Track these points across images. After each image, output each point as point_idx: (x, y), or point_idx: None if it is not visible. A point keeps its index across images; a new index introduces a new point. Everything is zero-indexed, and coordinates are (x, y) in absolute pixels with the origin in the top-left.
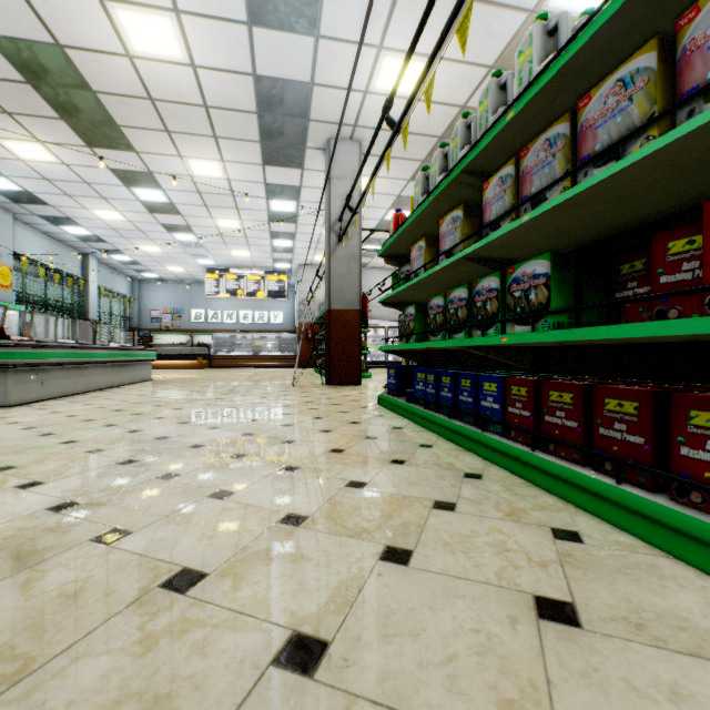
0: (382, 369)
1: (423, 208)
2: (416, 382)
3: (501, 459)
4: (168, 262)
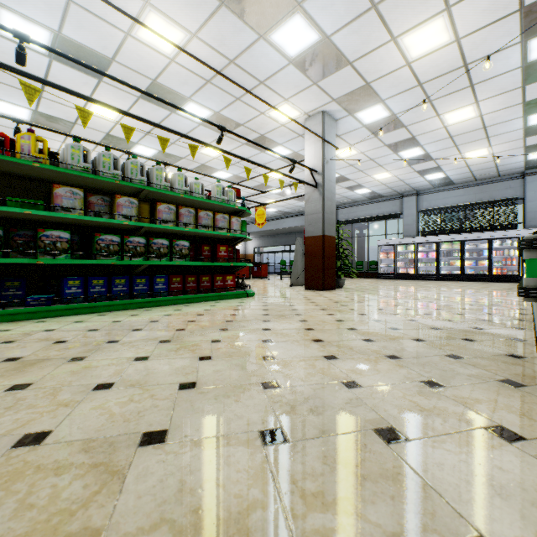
0: None
1: (106, 180)
2: (68, 287)
3: (176, 302)
4: None
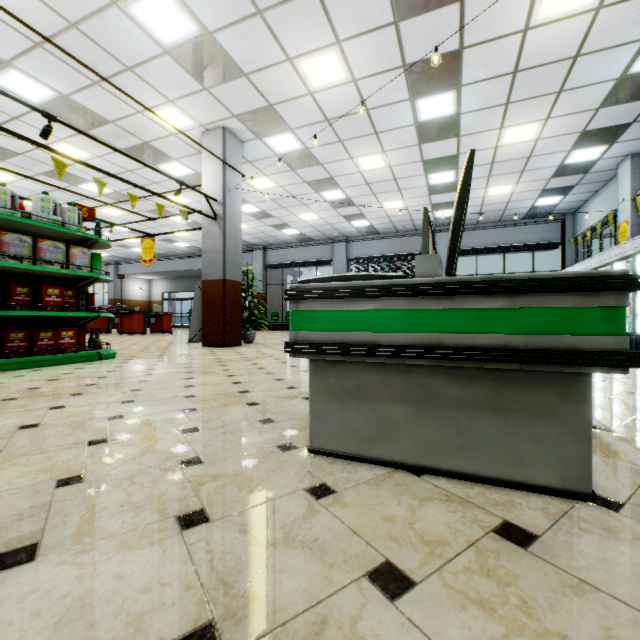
0: None
1: None
2: None
3: None
4: None
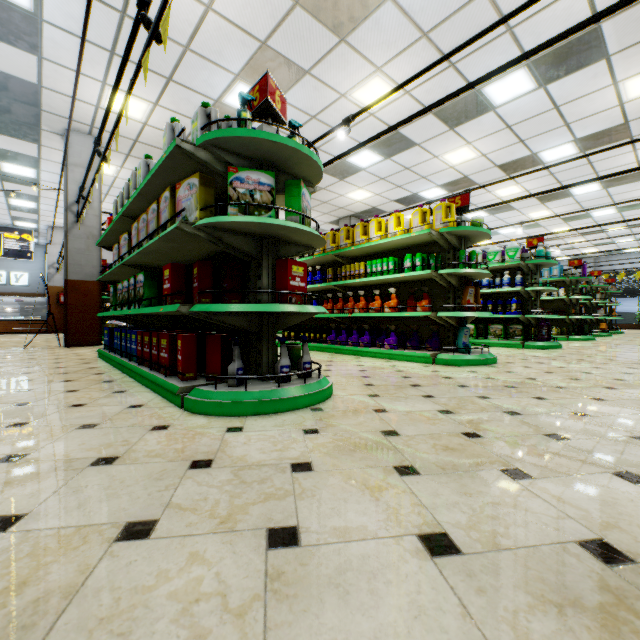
0: None
1: (112, 225)
2: (115, 338)
3: (131, 373)
4: None
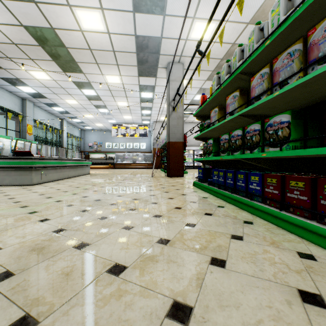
0: (192, 169)
1: (217, 92)
2: (213, 175)
3: (262, 214)
4: (96, 122)
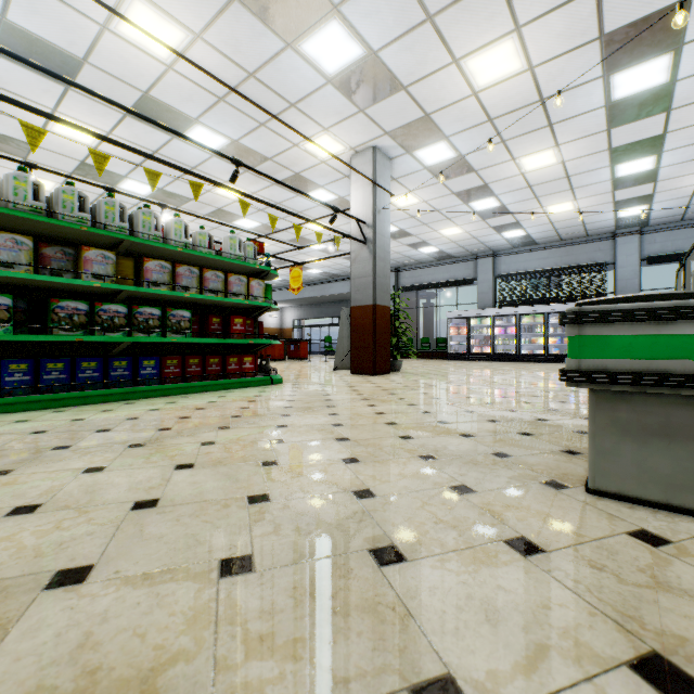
0: None
1: (67, 225)
2: (8, 374)
3: (172, 392)
4: None
